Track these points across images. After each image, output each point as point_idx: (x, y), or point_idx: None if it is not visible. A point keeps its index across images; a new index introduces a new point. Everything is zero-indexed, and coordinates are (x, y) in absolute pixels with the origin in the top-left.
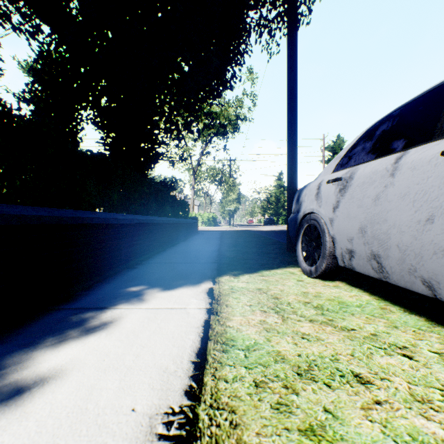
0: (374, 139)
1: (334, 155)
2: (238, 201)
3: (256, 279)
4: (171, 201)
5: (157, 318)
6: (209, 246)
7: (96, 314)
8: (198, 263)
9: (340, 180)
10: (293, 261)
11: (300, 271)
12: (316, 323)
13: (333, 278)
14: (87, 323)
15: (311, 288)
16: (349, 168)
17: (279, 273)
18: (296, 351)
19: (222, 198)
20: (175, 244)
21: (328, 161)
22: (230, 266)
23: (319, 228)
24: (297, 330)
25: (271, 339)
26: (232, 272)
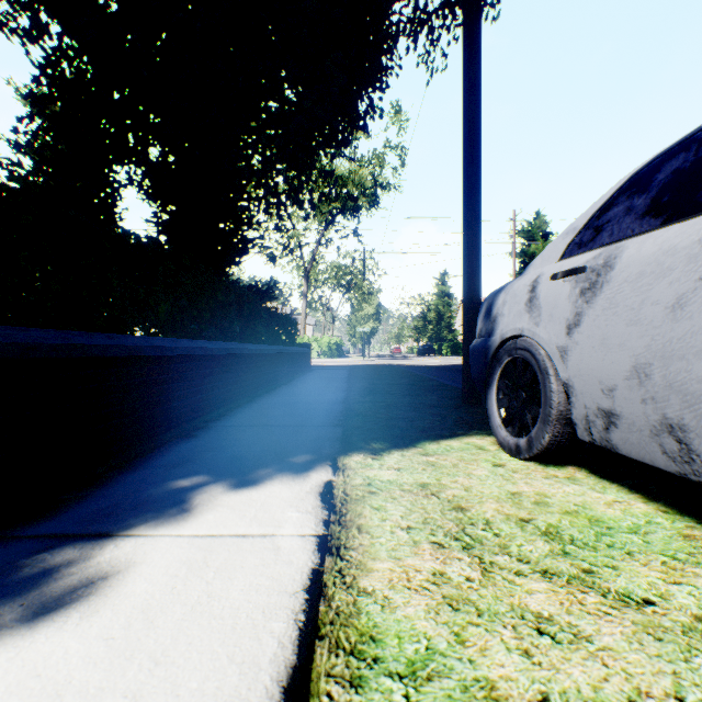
0: (655, 188)
1: (530, 243)
2: (377, 318)
3: (414, 461)
4: (266, 317)
5: (208, 564)
6: (329, 393)
7: (81, 553)
8: (307, 426)
9: (583, 272)
10: (478, 423)
11: (495, 444)
12: (559, 582)
13: (561, 461)
14: (51, 581)
15: (524, 483)
16: (599, 248)
17: (456, 448)
18: (535, 682)
19: (351, 312)
20: (271, 389)
21: (521, 253)
22: (365, 433)
23: (536, 366)
24: (521, 605)
25: (466, 637)
26: (369, 445)
